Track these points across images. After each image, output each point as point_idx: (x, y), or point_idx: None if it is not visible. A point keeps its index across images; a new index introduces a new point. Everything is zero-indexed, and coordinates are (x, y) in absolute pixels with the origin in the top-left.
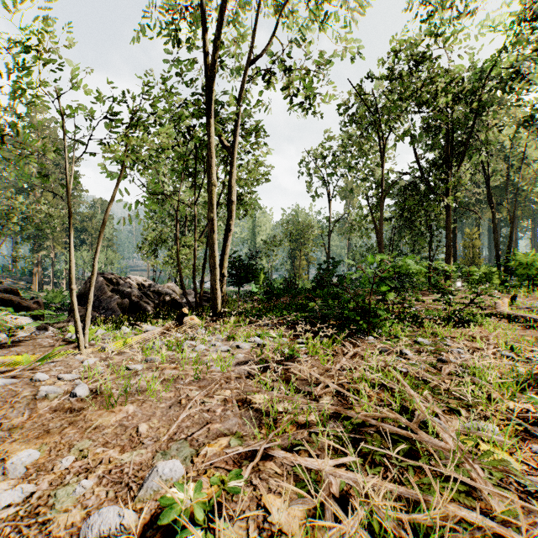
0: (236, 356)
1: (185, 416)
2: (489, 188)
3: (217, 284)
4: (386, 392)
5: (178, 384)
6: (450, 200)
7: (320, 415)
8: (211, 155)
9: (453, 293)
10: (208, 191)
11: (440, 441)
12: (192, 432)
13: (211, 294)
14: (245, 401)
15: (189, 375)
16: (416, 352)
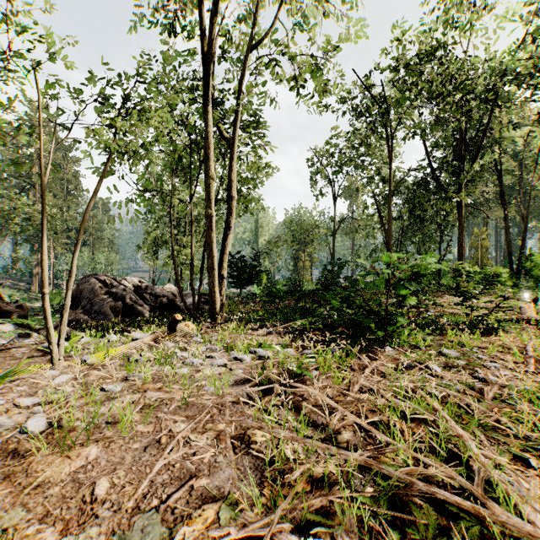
0: (234, 372)
1: (162, 465)
2: (501, 186)
3: (215, 286)
4: (420, 425)
5: (161, 412)
6: (463, 197)
7: (344, 470)
8: (209, 146)
9: (476, 297)
10: (206, 185)
11: (524, 521)
12: (169, 494)
13: (209, 297)
14: (242, 439)
15: (175, 399)
16: (444, 367)
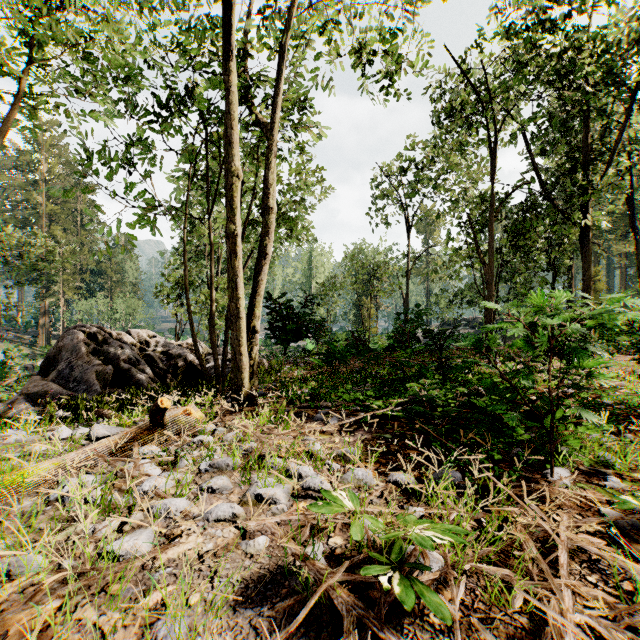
0: (248, 548)
1: None
2: (632, 209)
3: (242, 345)
4: None
5: None
6: (595, 219)
7: None
8: (230, 124)
9: None
10: (226, 185)
11: None
12: None
13: (232, 362)
14: None
15: None
16: None
